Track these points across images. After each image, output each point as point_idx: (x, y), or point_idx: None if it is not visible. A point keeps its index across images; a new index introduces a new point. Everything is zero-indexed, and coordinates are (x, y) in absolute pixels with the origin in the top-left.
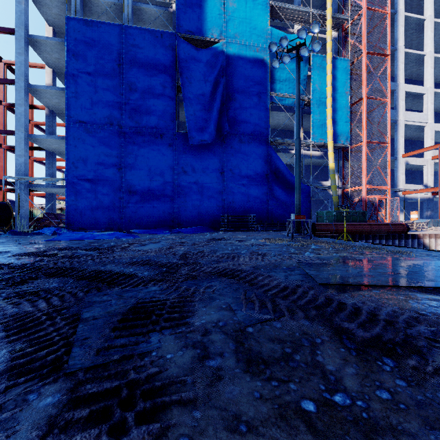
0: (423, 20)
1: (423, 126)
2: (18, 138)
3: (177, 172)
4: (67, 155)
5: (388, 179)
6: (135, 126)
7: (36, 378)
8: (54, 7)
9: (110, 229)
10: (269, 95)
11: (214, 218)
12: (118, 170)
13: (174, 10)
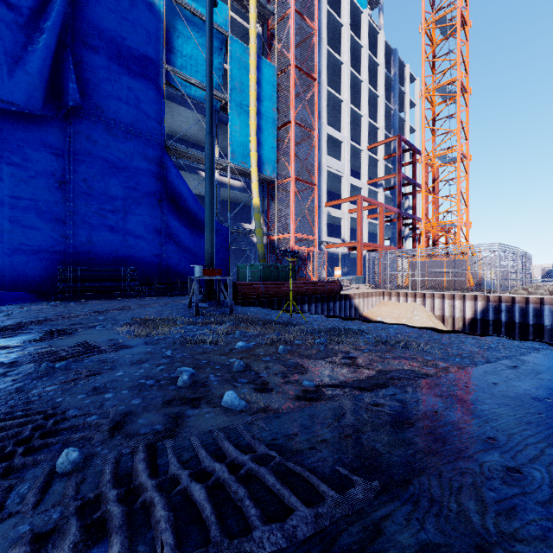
0: (341, 64)
1: (341, 176)
2: None
3: None
4: None
5: (315, 228)
6: None
7: None
8: None
9: None
10: (165, 69)
11: (41, 273)
12: None
13: None
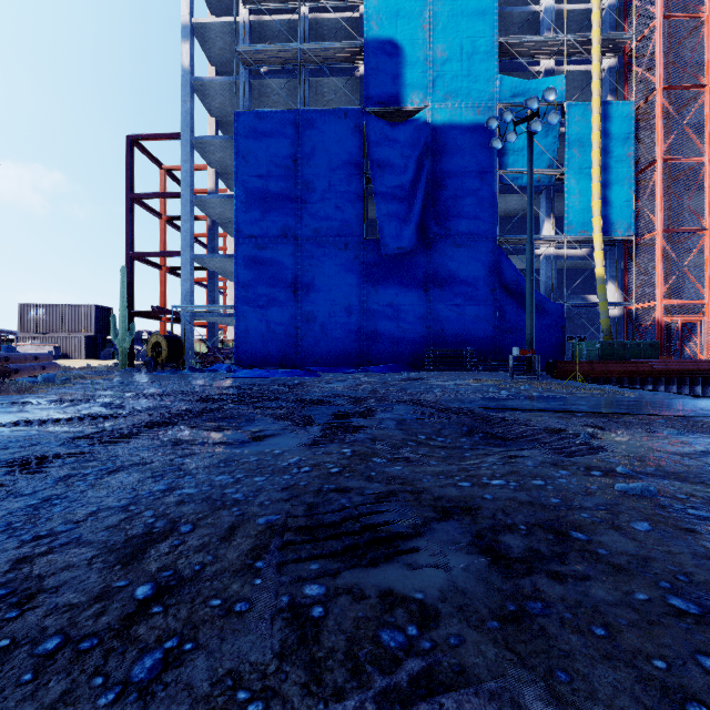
0: None
1: None
2: (183, 260)
3: (365, 292)
4: (237, 277)
5: (704, 289)
6: (314, 236)
7: (305, 426)
8: (219, 97)
9: (284, 367)
10: (497, 175)
11: (415, 353)
12: (293, 292)
13: (362, 74)
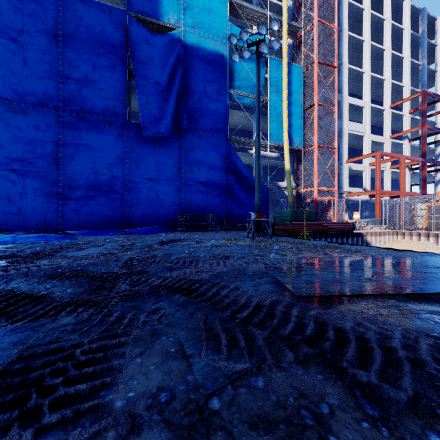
0: (362, 42)
1: (362, 135)
2: None
3: (128, 166)
4: None
5: (335, 182)
6: (77, 110)
7: None
8: None
9: (43, 231)
10: (229, 92)
11: (170, 217)
12: (55, 160)
13: None
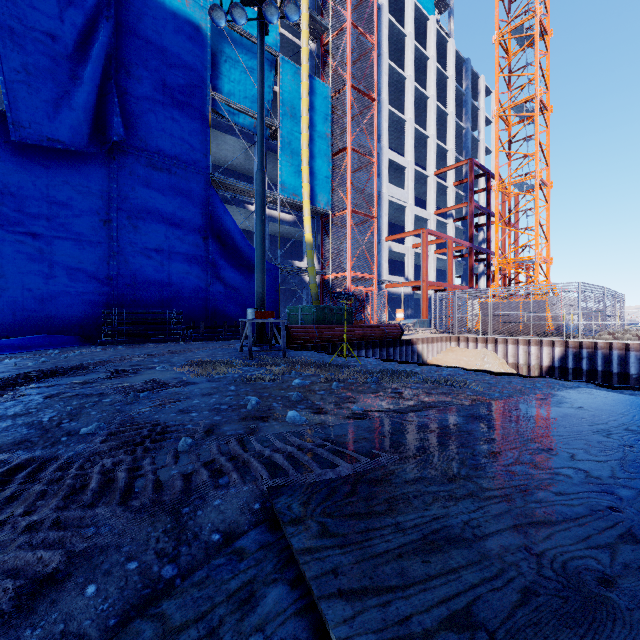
0: (405, 79)
1: (404, 206)
2: None
3: None
4: None
5: (374, 266)
6: None
7: None
8: None
9: None
10: (211, 97)
11: (85, 316)
12: None
13: None
